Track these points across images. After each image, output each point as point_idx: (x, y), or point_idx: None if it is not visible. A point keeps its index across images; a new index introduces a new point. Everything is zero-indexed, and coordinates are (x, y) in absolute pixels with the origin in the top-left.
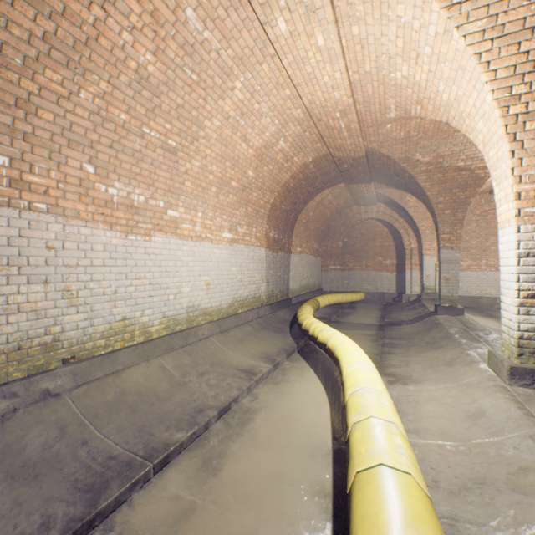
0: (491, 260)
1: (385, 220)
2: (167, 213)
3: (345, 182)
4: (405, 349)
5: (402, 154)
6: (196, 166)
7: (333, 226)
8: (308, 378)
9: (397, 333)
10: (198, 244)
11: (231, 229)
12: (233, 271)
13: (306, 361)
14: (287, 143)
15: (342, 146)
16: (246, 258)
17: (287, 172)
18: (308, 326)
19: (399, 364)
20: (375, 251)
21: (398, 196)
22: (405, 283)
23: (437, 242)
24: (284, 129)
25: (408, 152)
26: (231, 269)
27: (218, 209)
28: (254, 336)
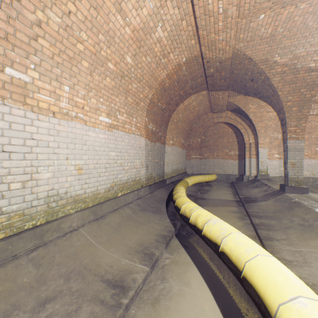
0: (305, 151)
1: (231, 123)
2: (4, 71)
3: (207, 90)
4: (283, 233)
5: (263, 55)
6: (55, 22)
7: (194, 128)
8: (194, 286)
9: (259, 210)
10: (64, 123)
11: (110, 114)
12: (112, 156)
13: (186, 251)
14: (165, 32)
15: (214, 43)
16: (126, 145)
17: (164, 70)
18: (187, 212)
19: (295, 260)
20: (223, 145)
21: (243, 104)
22: (245, 168)
23: (283, 134)
24: (162, 10)
25: (269, 53)
26: (110, 154)
27: (93, 89)
28: (132, 220)
